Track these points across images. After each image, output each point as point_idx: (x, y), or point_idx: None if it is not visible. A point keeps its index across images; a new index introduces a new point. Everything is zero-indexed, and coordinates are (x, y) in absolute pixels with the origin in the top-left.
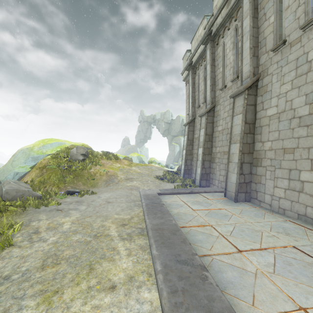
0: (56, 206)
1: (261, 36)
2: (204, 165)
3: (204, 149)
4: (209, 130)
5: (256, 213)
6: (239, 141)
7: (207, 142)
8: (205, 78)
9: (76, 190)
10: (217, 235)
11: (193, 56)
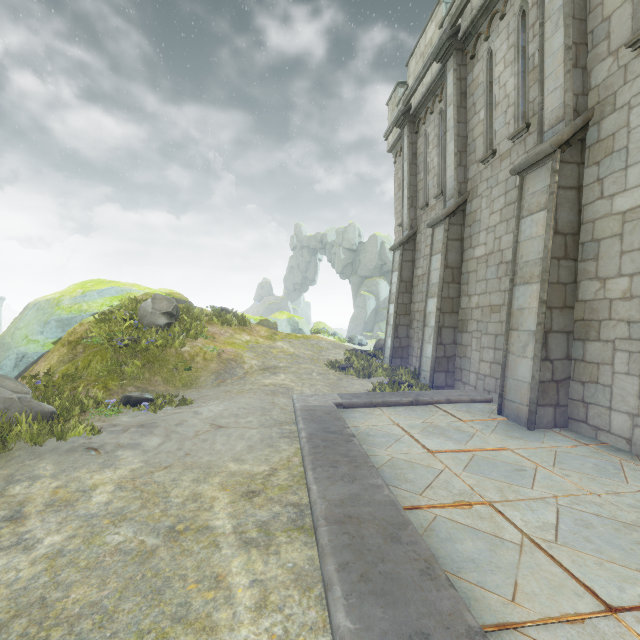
0: (88, 438)
1: (596, 17)
2: (441, 338)
3: (442, 302)
4: (452, 257)
5: (598, 463)
6: (538, 277)
7: (447, 285)
8: (440, 141)
9: (145, 396)
10: (519, 541)
11: (412, 94)
